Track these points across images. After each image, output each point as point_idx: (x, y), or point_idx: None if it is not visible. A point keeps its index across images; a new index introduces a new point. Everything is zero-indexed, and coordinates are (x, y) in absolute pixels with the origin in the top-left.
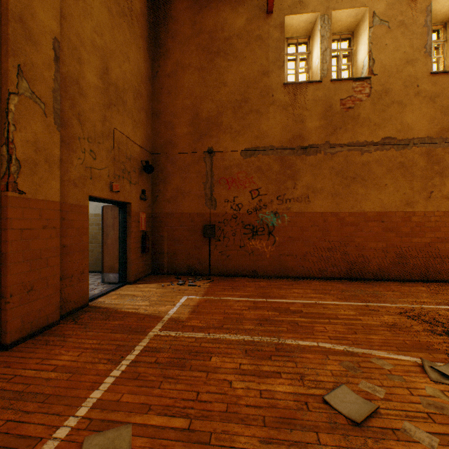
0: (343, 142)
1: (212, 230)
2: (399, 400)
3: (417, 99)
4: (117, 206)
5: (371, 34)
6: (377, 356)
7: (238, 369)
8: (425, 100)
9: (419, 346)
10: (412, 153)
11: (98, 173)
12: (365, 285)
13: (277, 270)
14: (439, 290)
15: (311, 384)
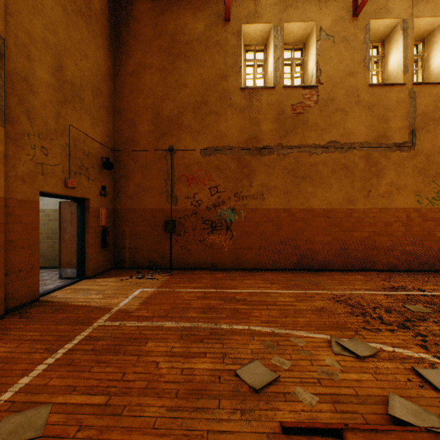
0: (294, 144)
1: (172, 225)
2: (300, 370)
3: (357, 108)
4: (75, 202)
5: (318, 46)
6: (296, 335)
7: (169, 352)
8: (364, 109)
9: (336, 325)
10: (353, 156)
11: (51, 169)
12: (312, 275)
13: (234, 263)
14: (373, 278)
15: (230, 361)
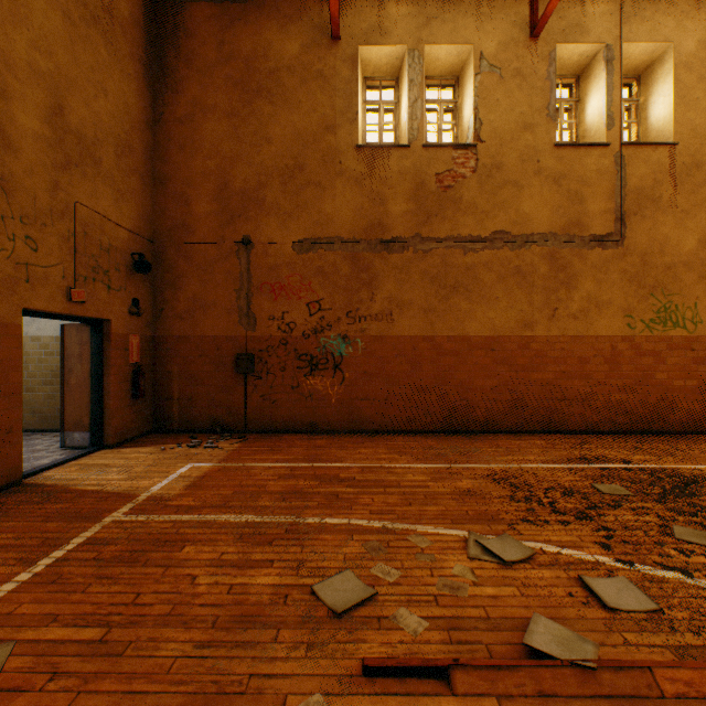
0: (440, 235)
1: (248, 362)
2: (411, 583)
3: (537, 180)
4: (87, 325)
5: (478, 83)
6: (419, 531)
7: (216, 560)
8: (548, 182)
9: (483, 516)
10: (531, 254)
11: (43, 273)
12: (466, 440)
13: (347, 421)
14: (559, 443)
15: (308, 572)
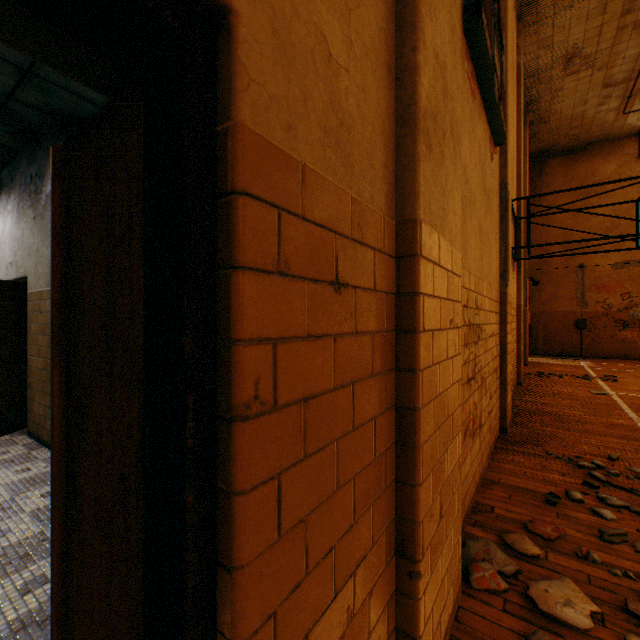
0: None
1: (583, 324)
2: None
3: None
4: None
5: None
6: None
7: None
8: None
9: None
10: None
11: None
12: None
13: None
14: None
15: None
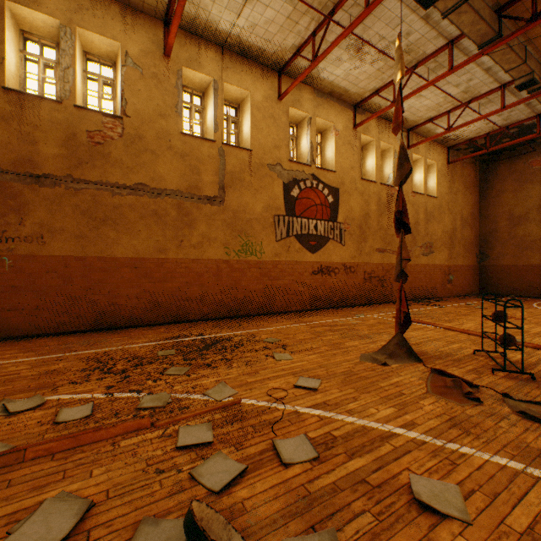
0: (92, 178)
1: None
2: None
3: (170, 153)
4: None
5: (124, 73)
6: None
7: None
8: (177, 156)
9: (41, 386)
10: (165, 203)
11: None
12: (106, 335)
13: None
14: (175, 329)
15: None
